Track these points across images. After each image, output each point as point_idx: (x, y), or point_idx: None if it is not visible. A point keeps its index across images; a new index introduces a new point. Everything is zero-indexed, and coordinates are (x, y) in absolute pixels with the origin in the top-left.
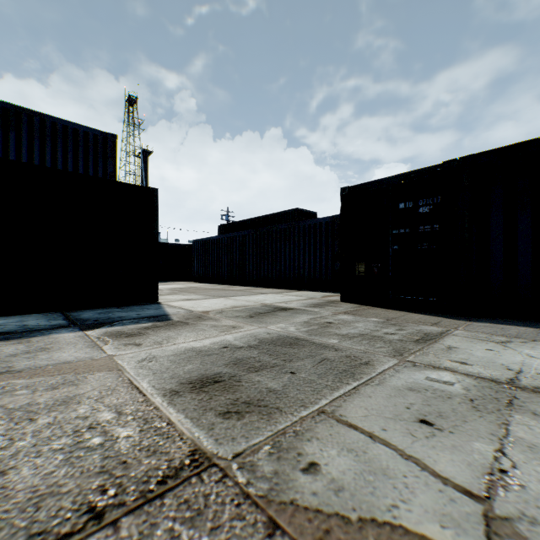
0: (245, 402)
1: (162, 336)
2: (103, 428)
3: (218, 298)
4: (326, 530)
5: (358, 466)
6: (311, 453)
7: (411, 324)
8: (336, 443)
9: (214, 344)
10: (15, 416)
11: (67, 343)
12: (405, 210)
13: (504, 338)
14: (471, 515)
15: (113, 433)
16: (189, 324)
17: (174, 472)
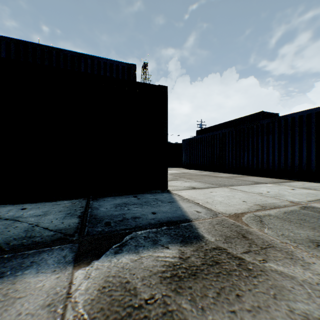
0: None
1: None
2: None
3: (220, 187)
4: None
5: None
6: None
7: None
8: None
9: None
10: None
11: None
12: None
13: None
14: None
15: None
16: (251, 269)
17: None
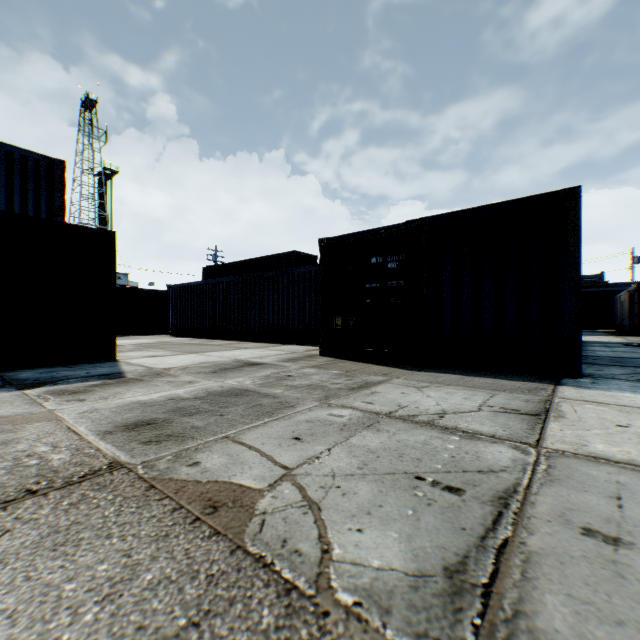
0: (167, 435)
1: (110, 392)
2: (40, 455)
3: (189, 354)
4: (184, 486)
5: (227, 461)
6: (200, 458)
7: (364, 375)
8: (222, 452)
9: (162, 397)
10: None
11: (3, 402)
12: (376, 265)
13: (428, 384)
14: (276, 475)
15: (49, 457)
16: (144, 381)
17: (94, 472)
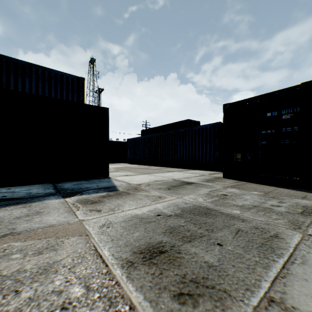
0: (192, 280)
1: (114, 203)
2: (73, 309)
3: (144, 174)
4: None
5: None
6: None
7: (285, 197)
8: None
9: (150, 212)
10: (5, 286)
11: (53, 208)
12: (271, 117)
13: None
14: None
15: None
16: (130, 194)
17: None
